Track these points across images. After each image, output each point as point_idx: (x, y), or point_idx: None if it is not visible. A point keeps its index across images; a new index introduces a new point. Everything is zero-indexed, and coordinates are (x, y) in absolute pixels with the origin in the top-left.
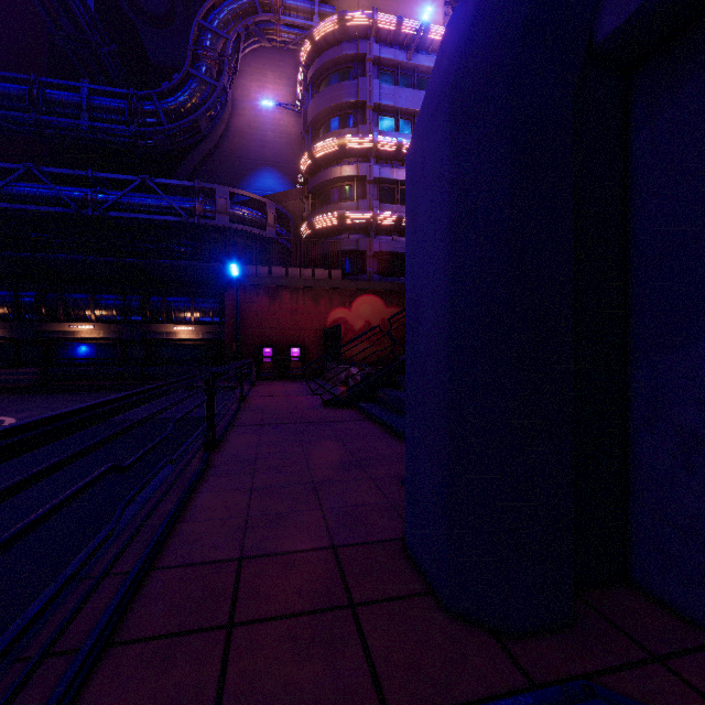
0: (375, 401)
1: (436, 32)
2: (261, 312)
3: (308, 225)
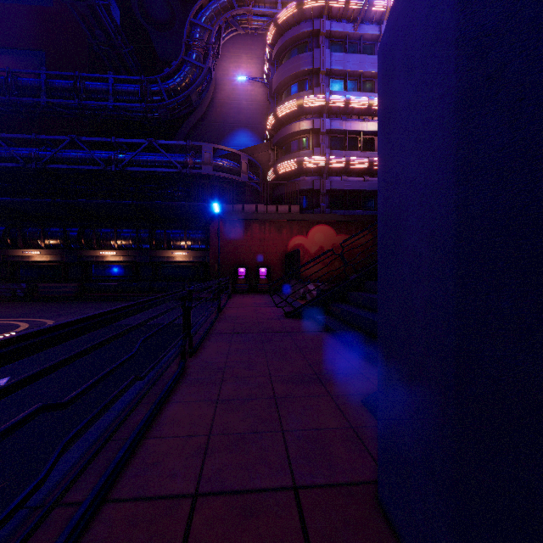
0: (329, 314)
1: (379, 4)
2: (237, 240)
3: (273, 171)
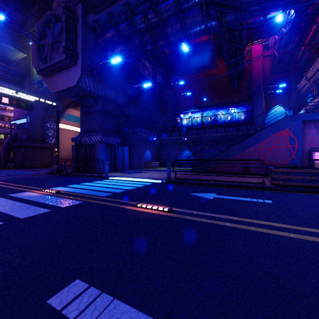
0: None
1: None
2: None
3: None
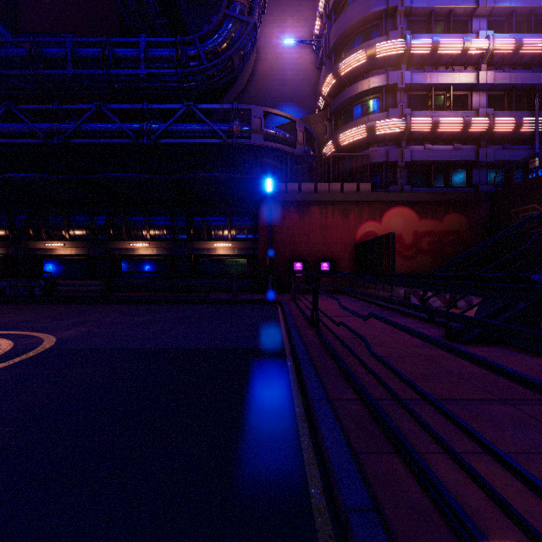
0: None
1: None
2: (291, 227)
3: (333, 143)
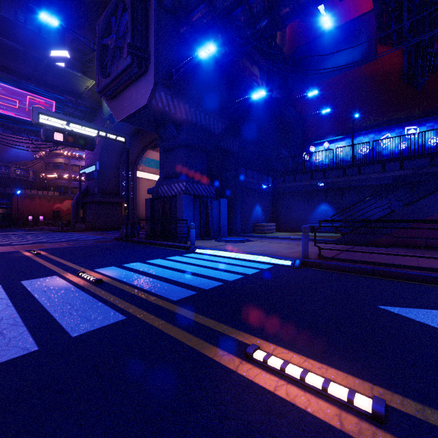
0: (70, 226)
1: None
2: (27, 204)
3: (45, 175)
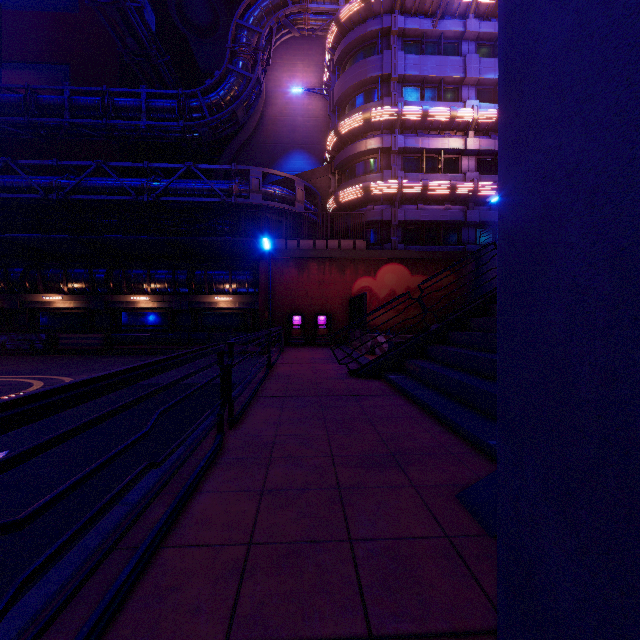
0: (404, 372)
1: None
2: (291, 282)
3: (335, 199)
